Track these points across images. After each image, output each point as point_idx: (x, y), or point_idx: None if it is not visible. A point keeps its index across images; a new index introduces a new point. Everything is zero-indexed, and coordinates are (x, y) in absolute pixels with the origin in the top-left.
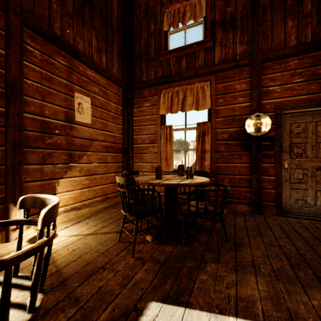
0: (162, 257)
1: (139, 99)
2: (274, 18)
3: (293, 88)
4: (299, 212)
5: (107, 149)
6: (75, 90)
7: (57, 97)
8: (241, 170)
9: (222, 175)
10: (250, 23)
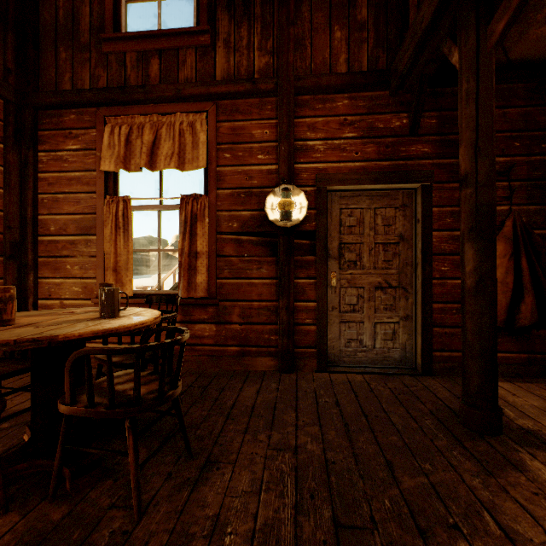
0: None
1: (52, 130)
2: (314, 18)
3: (342, 146)
4: (352, 361)
5: None
6: None
7: None
8: (262, 292)
9: (229, 301)
10: (277, 16)
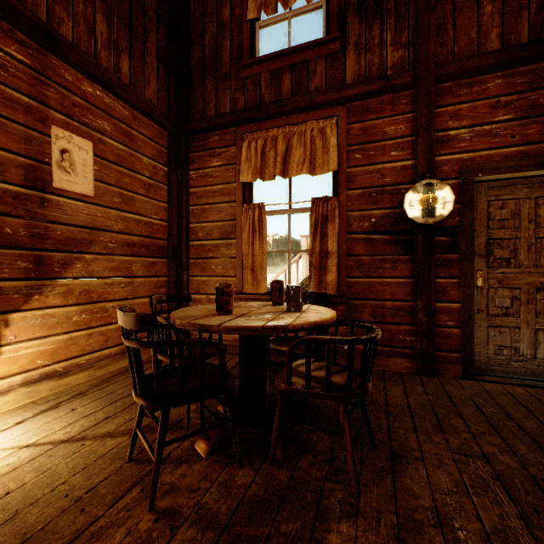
0: (224, 506)
1: (200, 152)
2: None
3: (494, 132)
4: (504, 371)
5: (132, 250)
6: (54, 121)
7: (3, 131)
8: (395, 291)
9: (360, 300)
10: (412, 6)
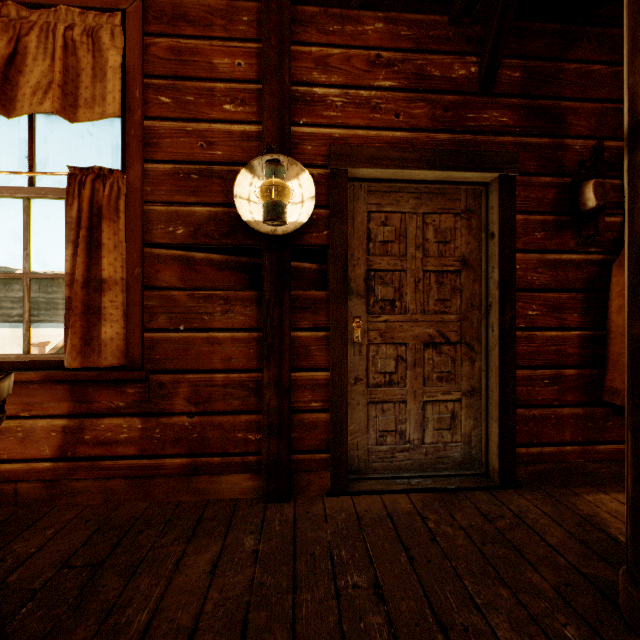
0: None
1: None
2: None
3: (373, 102)
4: (387, 468)
5: None
6: None
7: None
8: (231, 355)
9: (169, 373)
10: None
